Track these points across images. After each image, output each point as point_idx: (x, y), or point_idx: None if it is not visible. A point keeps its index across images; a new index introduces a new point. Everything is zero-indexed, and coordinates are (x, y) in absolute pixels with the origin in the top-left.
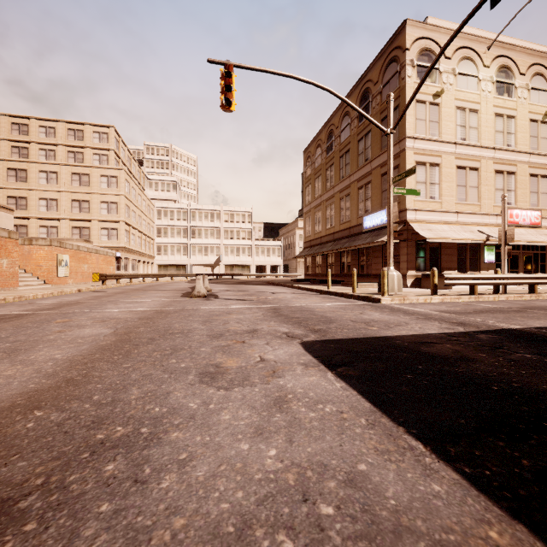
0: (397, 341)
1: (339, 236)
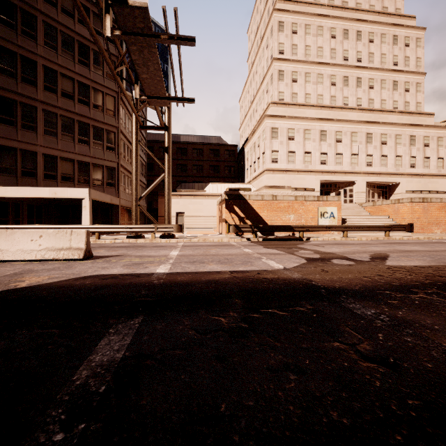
0: None
1: None
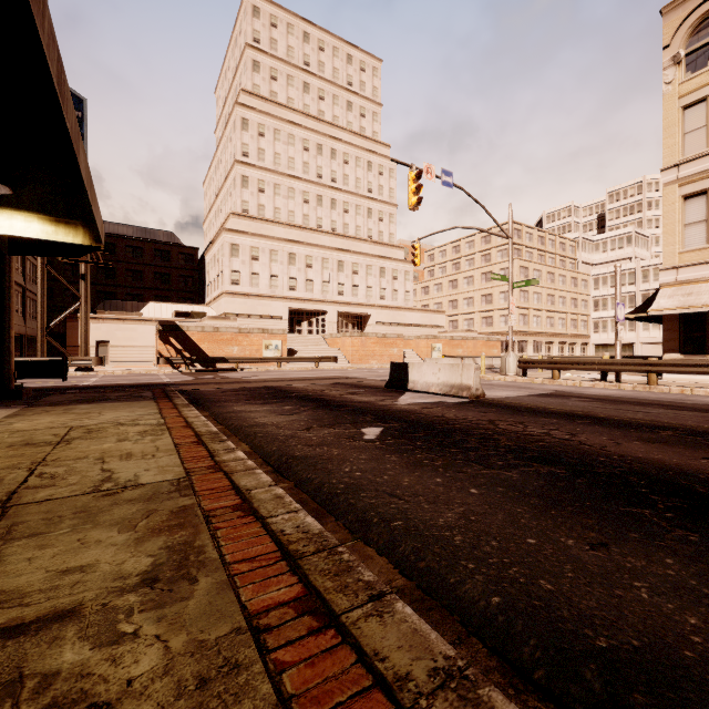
0: (348, 377)
1: None
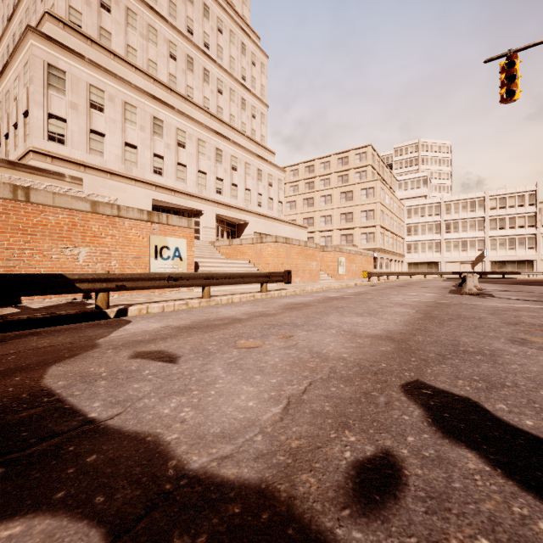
0: None
1: None
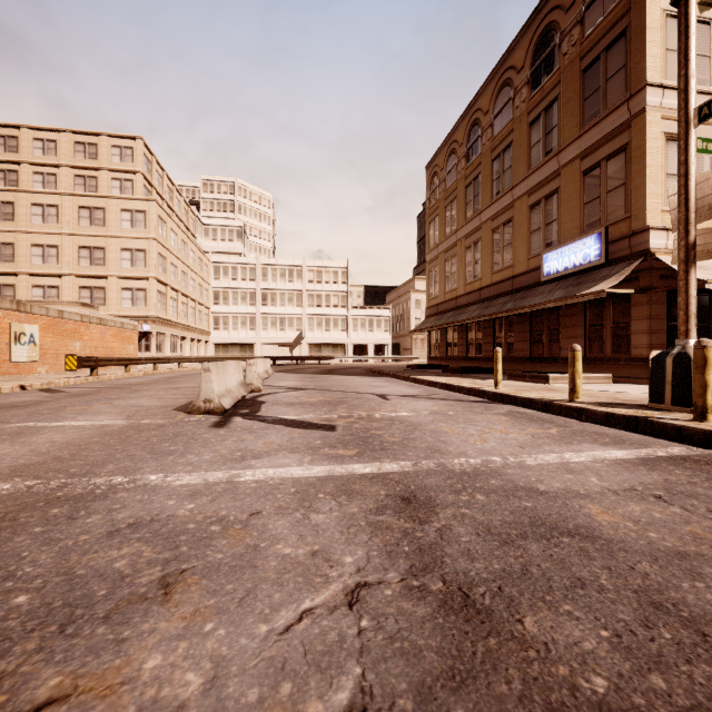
0: None
1: (491, 293)
